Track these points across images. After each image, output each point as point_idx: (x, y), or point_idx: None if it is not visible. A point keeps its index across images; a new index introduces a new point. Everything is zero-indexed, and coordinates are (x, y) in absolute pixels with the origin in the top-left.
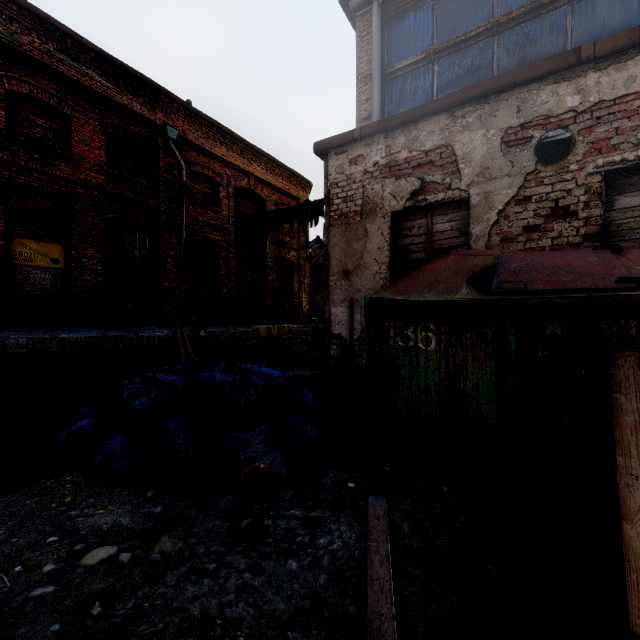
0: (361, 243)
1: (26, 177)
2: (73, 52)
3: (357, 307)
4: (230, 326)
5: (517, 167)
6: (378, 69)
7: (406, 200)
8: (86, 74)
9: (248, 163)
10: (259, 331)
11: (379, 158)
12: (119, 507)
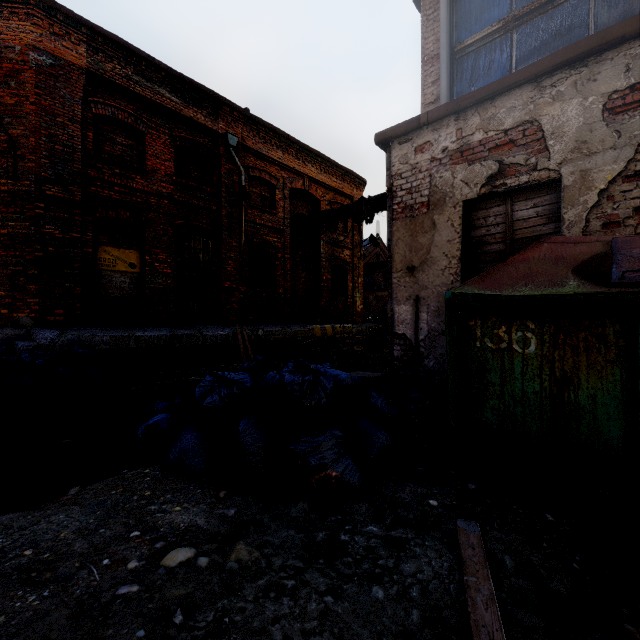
0: (428, 236)
1: (109, 191)
2: (147, 73)
3: (423, 305)
4: (286, 326)
5: (625, 137)
6: (446, 47)
7: (481, 186)
8: (158, 92)
9: (303, 164)
10: (314, 331)
11: (449, 143)
12: (194, 506)
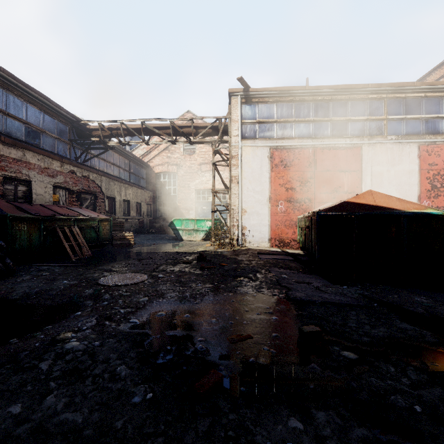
0: None
1: None
2: None
3: None
4: None
5: None
6: None
7: None
8: None
9: None
10: None
11: None
12: (19, 278)
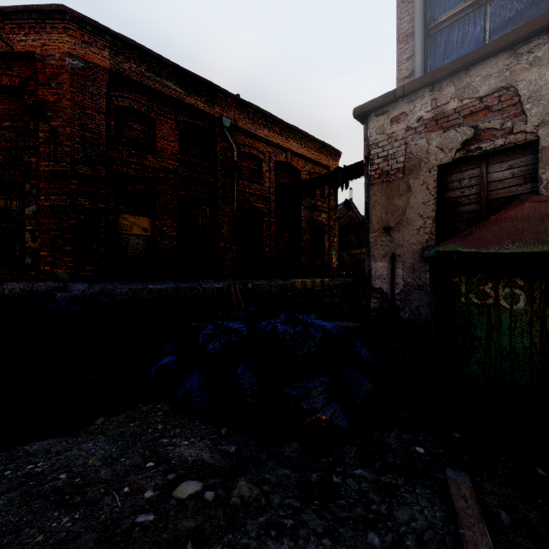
0: (403, 199)
1: (127, 168)
2: (157, 70)
3: (399, 262)
4: (271, 280)
5: None
6: (421, 25)
7: (455, 151)
8: (165, 85)
9: (286, 140)
10: (295, 284)
11: (424, 113)
12: (199, 440)
